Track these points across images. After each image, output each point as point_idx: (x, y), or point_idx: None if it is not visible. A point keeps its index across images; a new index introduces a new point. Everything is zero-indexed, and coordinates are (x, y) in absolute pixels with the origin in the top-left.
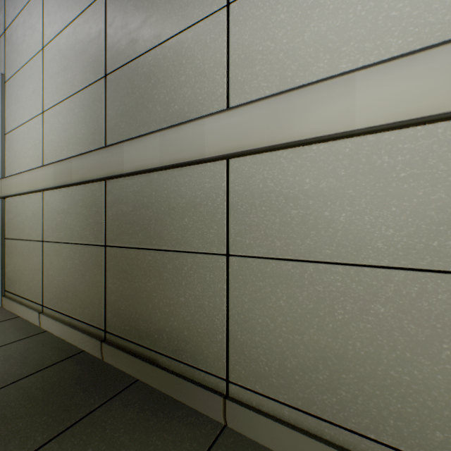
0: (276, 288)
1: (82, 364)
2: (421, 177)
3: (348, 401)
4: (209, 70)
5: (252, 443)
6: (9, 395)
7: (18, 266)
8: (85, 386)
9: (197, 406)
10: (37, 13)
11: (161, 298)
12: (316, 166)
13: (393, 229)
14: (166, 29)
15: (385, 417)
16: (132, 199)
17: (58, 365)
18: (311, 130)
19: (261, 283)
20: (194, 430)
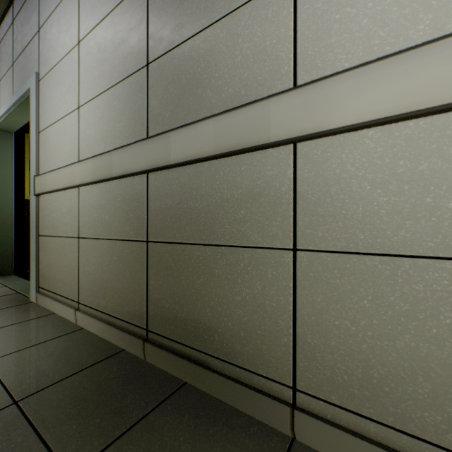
0: (358, 287)
1: (125, 364)
2: None
3: None
4: (271, 47)
5: None
6: (58, 394)
7: (53, 263)
8: (133, 387)
9: (257, 415)
10: (73, 8)
11: (211, 296)
12: (414, 145)
13: None
14: (218, 8)
15: None
16: (178, 192)
17: (101, 364)
18: (414, 101)
19: (338, 281)
20: (260, 443)
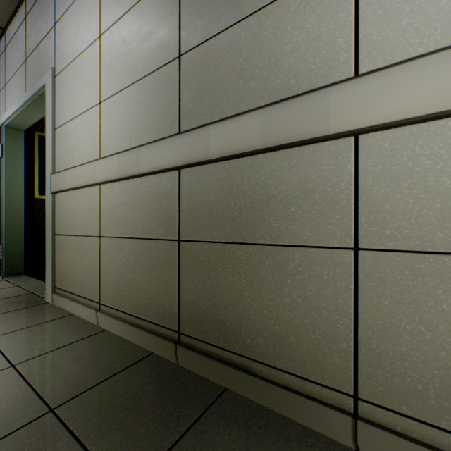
0: (435, 289)
1: (157, 368)
2: None
3: None
4: (327, 34)
5: None
6: (94, 401)
7: (70, 263)
8: (171, 394)
9: (312, 425)
10: (93, 1)
11: (255, 298)
12: None
13: None
14: None
15: None
16: (216, 189)
17: (133, 368)
18: None
19: (409, 283)
20: None
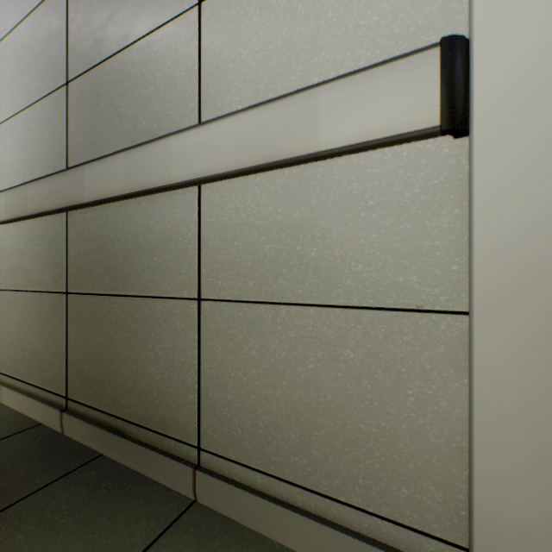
0: (249, 336)
1: (34, 439)
2: (388, 206)
3: (320, 461)
4: (180, 80)
5: (221, 518)
6: None
7: None
8: (32, 464)
9: (166, 481)
10: None
11: (128, 354)
12: (289, 194)
13: (362, 264)
14: (134, 28)
15: (354, 476)
16: (97, 235)
17: (4, 441)
18: (278, 151)
19: (233, 331)
20: (156, 508)
